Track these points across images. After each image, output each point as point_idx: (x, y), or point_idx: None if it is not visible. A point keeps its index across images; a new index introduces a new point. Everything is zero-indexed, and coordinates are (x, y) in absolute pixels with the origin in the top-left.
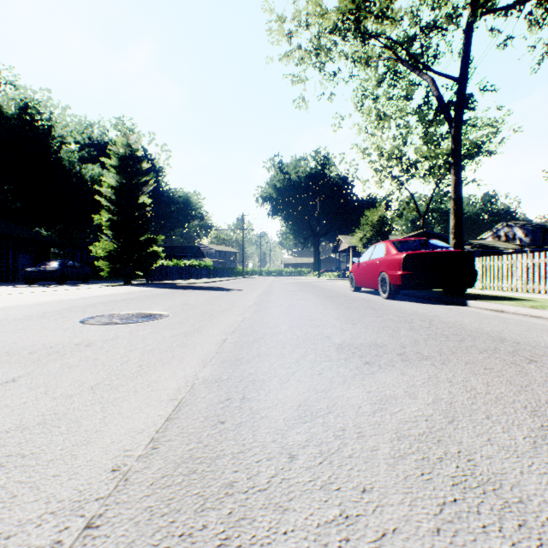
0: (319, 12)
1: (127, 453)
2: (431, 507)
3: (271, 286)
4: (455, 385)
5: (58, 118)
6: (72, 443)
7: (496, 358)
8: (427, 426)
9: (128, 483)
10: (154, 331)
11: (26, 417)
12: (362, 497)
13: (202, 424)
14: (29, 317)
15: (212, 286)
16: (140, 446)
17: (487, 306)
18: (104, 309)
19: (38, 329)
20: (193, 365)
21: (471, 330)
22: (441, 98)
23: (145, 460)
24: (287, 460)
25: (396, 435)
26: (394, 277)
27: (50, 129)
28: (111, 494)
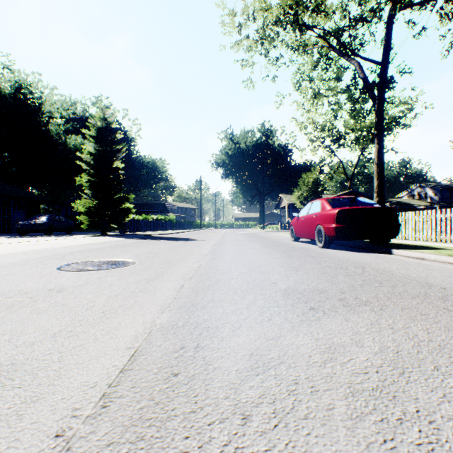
0: (264, 7)
1: (74, 413)
2: None
3: (224, 236)
4: (398, 332)
5: (47, 97)
6: (21, 399)
7: (428, 303)
8: (379, 379)
9: None
10: (121, 277)
11: None
12: None
13: (155, 376)
14: (14, 264)
15: (175, 236)
16: (90, 404)
17: (410, 255)
18: (80, 257)
19: (18, 275)
20: (152, 310)
21: (400, 276)
22: (366, 79)
23: (93, 422)
24: (240, 422)
25: (350, 390)
26: (329, 229)
27: (40, 106)
28: None
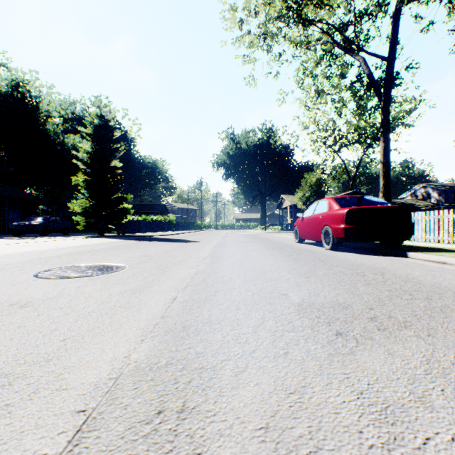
0: (267, 1)
1: None
2: None
3: (225, 238)
4: None
5: (45, 95)
6: None
7: None
8: None
9: None
10: (103, 287)
11: None
12: None
13: None
14: None
15: (174, 238)
16: None
17: (429, 258)
18: (65, 261)
19: None
20: (129, 337)
21: (430, 285)
22: (372, 76)
23: None
24: None
25: None
26: (337, 230)
27: (37, 105)
28: None
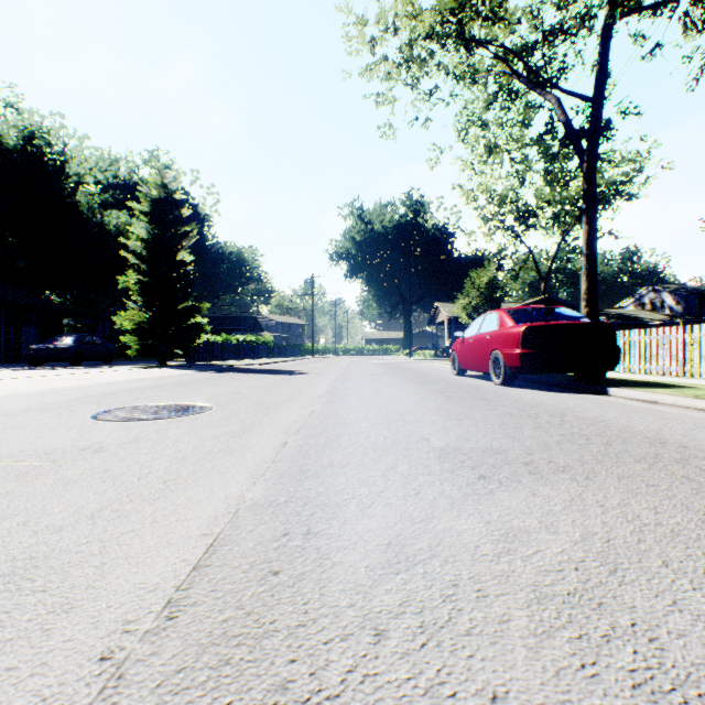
0: (411, 12)
1: (127, 627)
2: None
3: (349, 368)
4: (610, 512)
5: (74, 151)
6: (47, 608)
7: (660, 469)
8: (579, 580)
9: (121, 683)
10: (190, 431)
11: None
12: None
13: (245, 576)
14: (25, 410)
15: (272, 368)
16: (149, 614)
17: (635, 396)
18: (126, 399)
19: (33, 427)
20: (239, 480)
21: (619, 429)
22: (569, 125)
23: (154, 639)
24: (371, 640)
25: (535, 595)
26: (510, 357)
27: (62, 165)
28: (92, 704)
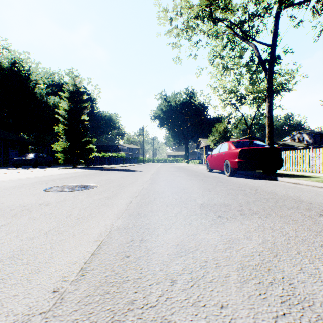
0: (188, 6)
1: (64, 278)
2: (268, 319)
3: (160, 168)
4: (275, 231)
5: (34, 69)
6: (29, 271)
7: (298, 213)
8: (260, 259)
9: (62, 301)
10: (88, 196)
11: (1, 253)
12: (221, 312)
13: (114, 258)
14: (13, 187)
15: (125, 168)
16: (73, 273)
17: (289, 181)
18: (59, 182)
19: (17, 194)
20: (110, 217)
21: (281, 195)
22: (260, 57)
23: (76, 284)
24: (169, 284)
25: (241, 265)
26: (233, 163)
27: (29, 76)
28: (51, 309)
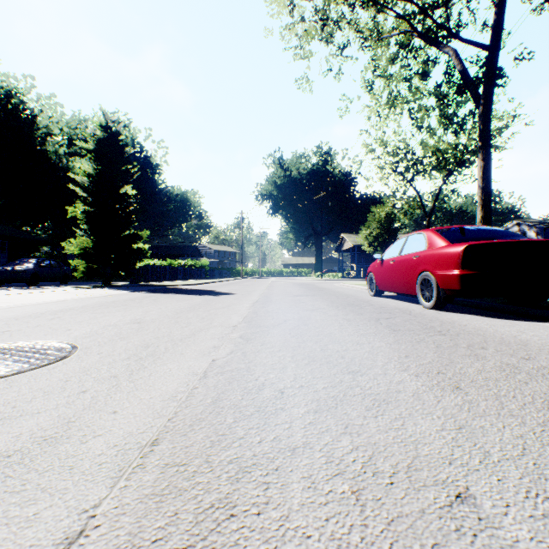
0: None
1: None
2: None
3: (271, 288)
4: None
5: (43, 107)
6: None
7: None
8: None
9: None
10: None
11: None
12: None
13: None
14: None
15: (202, 288)
16: None
17: None
18: None
19: None
20: None
21: None
22: (466, 72)
23: None
24: None
25: None
26: (447, 279)
27: (34, 119)
28: None
